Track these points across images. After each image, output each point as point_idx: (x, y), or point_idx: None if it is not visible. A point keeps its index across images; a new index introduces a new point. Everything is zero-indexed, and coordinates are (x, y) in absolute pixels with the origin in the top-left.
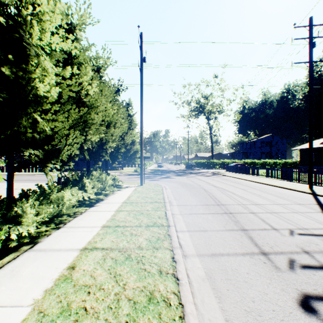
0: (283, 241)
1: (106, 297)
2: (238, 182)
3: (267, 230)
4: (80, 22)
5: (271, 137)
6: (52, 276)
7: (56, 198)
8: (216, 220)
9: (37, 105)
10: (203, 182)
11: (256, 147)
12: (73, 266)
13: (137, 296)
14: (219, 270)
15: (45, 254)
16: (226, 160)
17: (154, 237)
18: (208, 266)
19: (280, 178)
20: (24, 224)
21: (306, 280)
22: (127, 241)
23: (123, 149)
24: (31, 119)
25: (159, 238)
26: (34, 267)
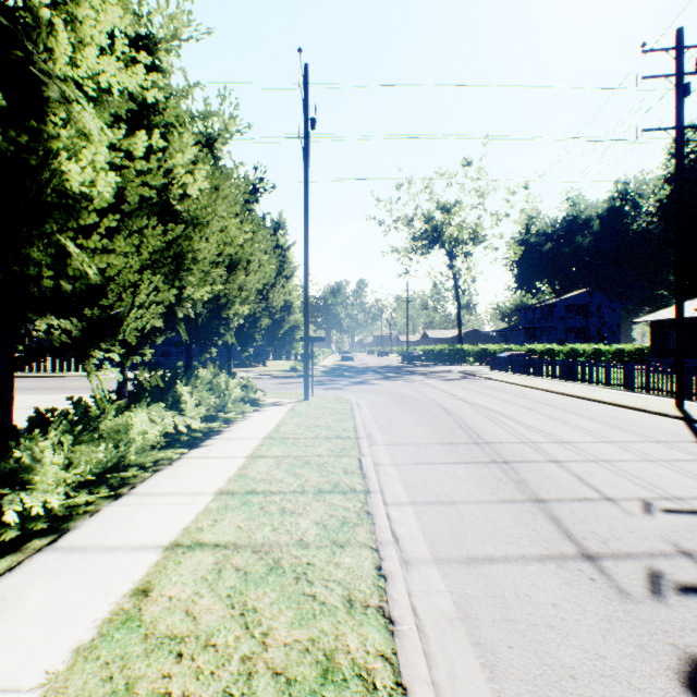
0: (630, 527)
1: (221, 666)
2: (518, 393)
3: (592, 501)
4: (168, 33)
5: (587, 295)
6: (95, 613)
7: (112, 429)
8: (475, 479)
9: (66, 216)
10: (442, 393)
11: (554, 318)
12: (145, 589)
13: (295, 665)
14: (487, 597)
15: (83, 558)
16: (490, 346)
17: (335, 519)
18: (460, 588)
19: (609, 384)
20: (37, 489)
21: (694, 623)
22: (274, 527)
23: (267, 321)
24: (53, 248)
25: (347, 521)
26: (53, 591)
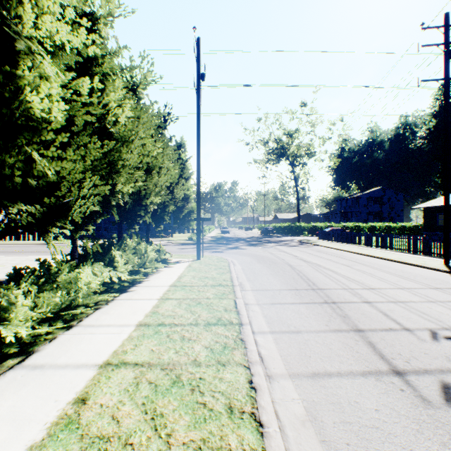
0: (424, 350)
1: None
2: (338, 255)
3: (395, 331)
4: (105, 11)
5: (381, 190)
6: (47, 417)
7: (66, 281)
8: (313, 314)
9: (32, 134)
10: (288, 255)
11: (360, 205)
12: (84, 398)
13: None
14: (328, 404)
15: (41, 373)
16: (318, 224)
17: (219, 344)
18: (309, 397)
19: (398, 249)
20: (11, 324)
21: None
22: (176, 351)
23: (172, 207)
24: (23, 156)
25: (227, 346)
26: (18, 400)
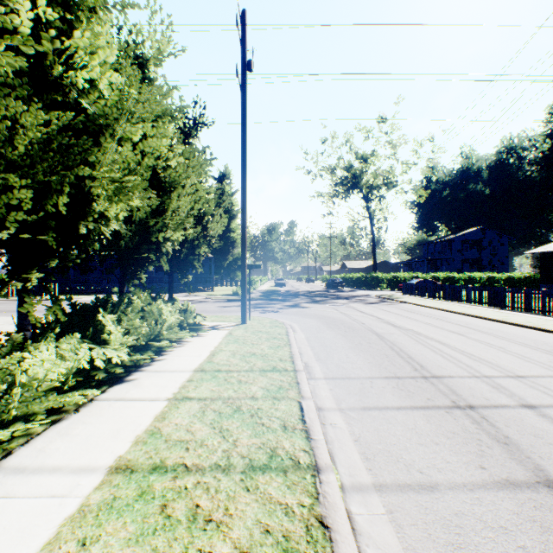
0: None
1: None
2: (438, 316)
3: None
4: None
5: (480, 231)
6: None
7: None
8: (447, 437)
9: None
10: (368, 316)
11: (453, 251)
12: None
13: None
14: None
15: None
16: (400, 274)
17: (272, 542)
18: None
19: (520, 308)
20: None
21: None
22: None
23: (206, 249)
24: None
25: (291, 550)
26: None
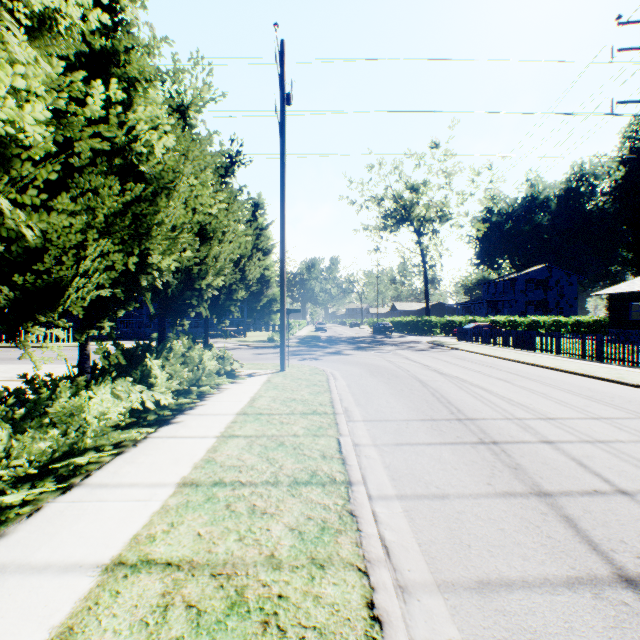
0: None
1: None
2: (489, 364)
3: (605, 495)
4: None
5: (546, 270)
6: None
7: (63, 411)
8: (465, 464)
9: None
10: (414, 364)
11: (515, 291)
12: None
13: None
14: None
15: None
16: (456, 318)
17: (313, 523)
18: (478, 636)
19: (577, 355)
20: None
21: None
22: (240, 536)
23: (243, 293)
24: None
25: (327, 527)
26: None
